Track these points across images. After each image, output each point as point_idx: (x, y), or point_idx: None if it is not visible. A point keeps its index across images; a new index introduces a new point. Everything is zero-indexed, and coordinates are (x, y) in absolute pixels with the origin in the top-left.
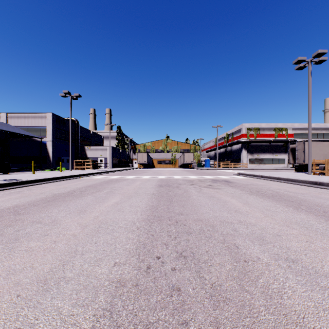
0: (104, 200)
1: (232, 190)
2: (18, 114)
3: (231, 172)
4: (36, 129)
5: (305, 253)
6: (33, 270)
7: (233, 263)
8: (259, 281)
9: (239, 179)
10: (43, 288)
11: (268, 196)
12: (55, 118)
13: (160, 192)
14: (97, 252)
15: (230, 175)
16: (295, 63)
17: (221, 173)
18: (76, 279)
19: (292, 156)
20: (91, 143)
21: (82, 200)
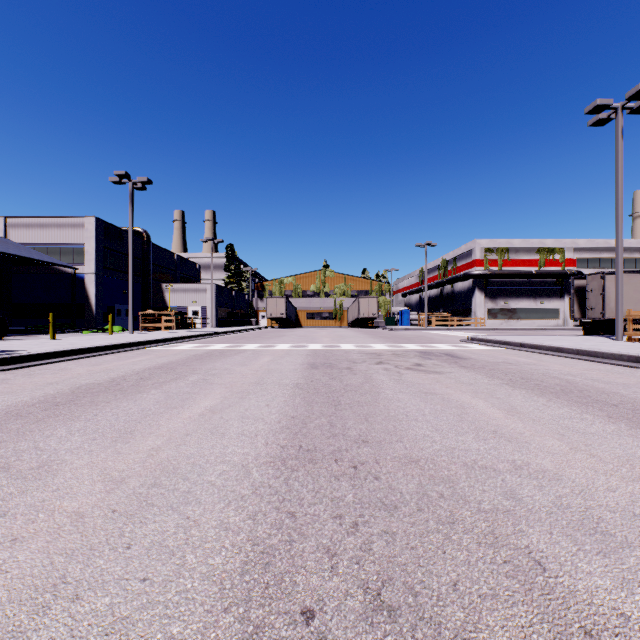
0: (185, 401)
1: (468, 377)
2: (29, 219)
3: (454, 337)
4: (64, 250)
5: None
6: None
7: None
8: None
9: (475, 350)
10: None
11: (554, 390)
12: (103, 228)
13: (311, 381)
14: (122, 586)
15: (453, 341)
16: (590, 112)
17: (436, 338)
18: None
19: (577, 304)
20: (176, 277)
21: (134, 403)
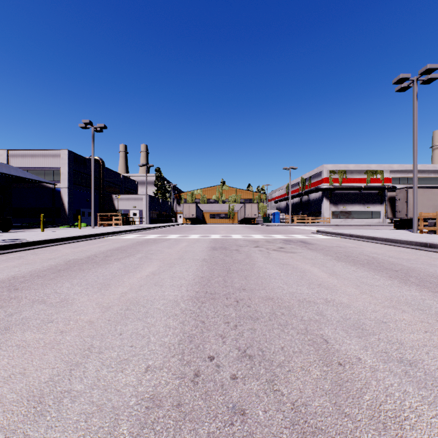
0: (136, 269)
1: (311, 255)
2: (23, 151)
3: (308, 230)
4: (47, 172)
5: (426, 351)
6: (24, 378)
7: (322, 367)
8: (364, 398)
9: (320, 239)
10: (36, 409)
11: (362, 263)
12: (73, 157)
13: (213, 257)
14: (122, 348)
15: (307, 233)
16: (396, 82)
17: (296, 231)
18: (88, 394)
19: (390, 208)
20: (121, 190)
21: (106, 269)
